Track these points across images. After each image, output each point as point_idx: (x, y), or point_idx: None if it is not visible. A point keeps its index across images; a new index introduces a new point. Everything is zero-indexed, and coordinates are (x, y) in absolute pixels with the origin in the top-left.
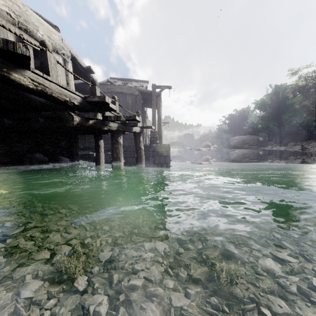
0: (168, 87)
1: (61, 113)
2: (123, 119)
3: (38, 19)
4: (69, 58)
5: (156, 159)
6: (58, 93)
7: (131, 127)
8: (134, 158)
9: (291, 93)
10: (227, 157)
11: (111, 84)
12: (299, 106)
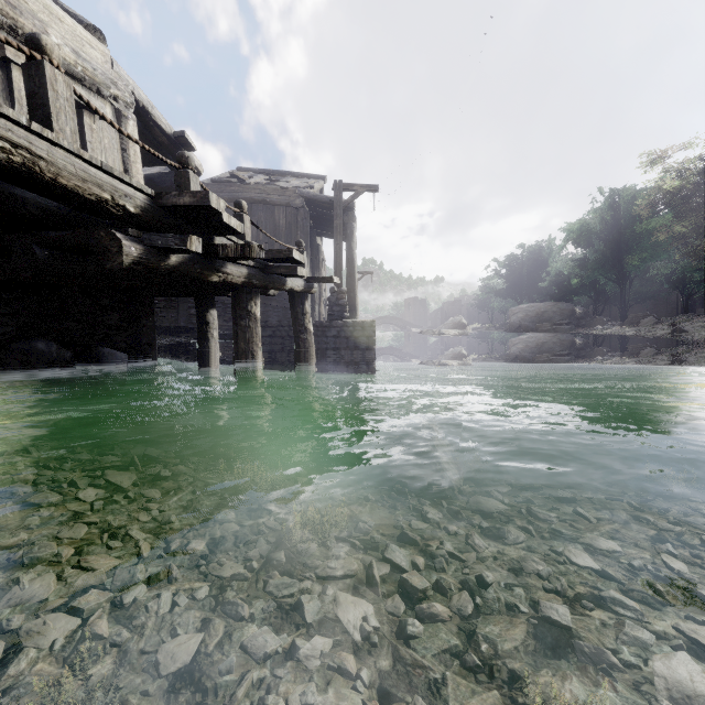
0: (371, 187)
1: (92, 234)
2: (259, 253)
3: (48, 5)
4: (130, 109)
5: (344, 355)
6: (75, 176)
7: (281, 277)
8: (292, 354)
9: (646, 206)
10: (505, 351)
11: (240, 182)
12: (666, 236)
